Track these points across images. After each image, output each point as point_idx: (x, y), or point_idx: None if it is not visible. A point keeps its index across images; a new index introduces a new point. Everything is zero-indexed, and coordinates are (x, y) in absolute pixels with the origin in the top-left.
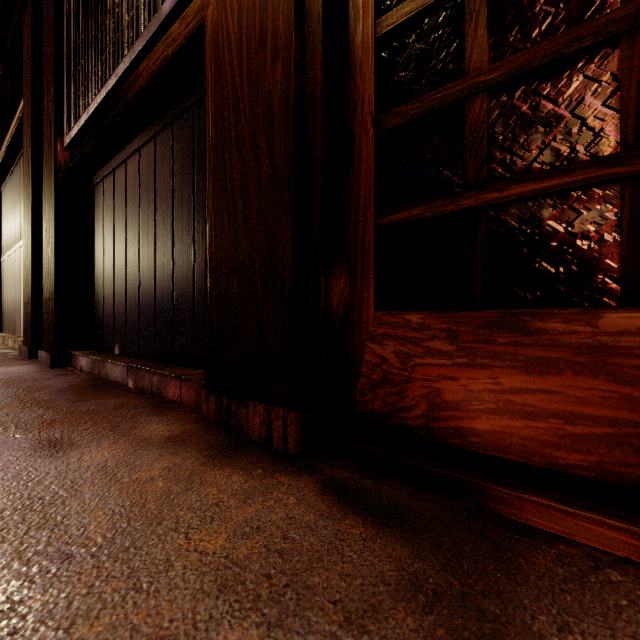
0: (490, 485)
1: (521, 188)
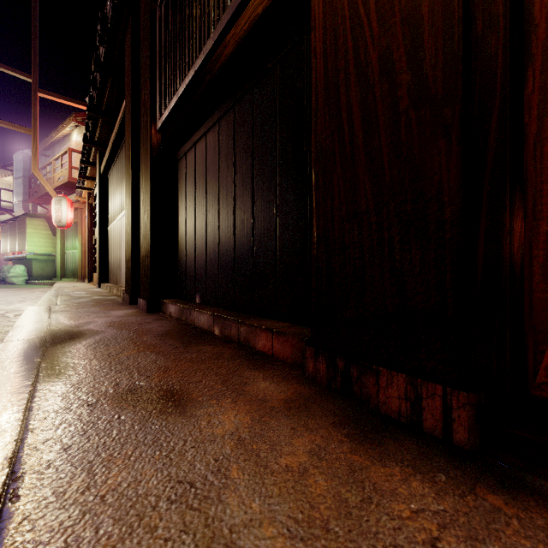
0: None
1: None
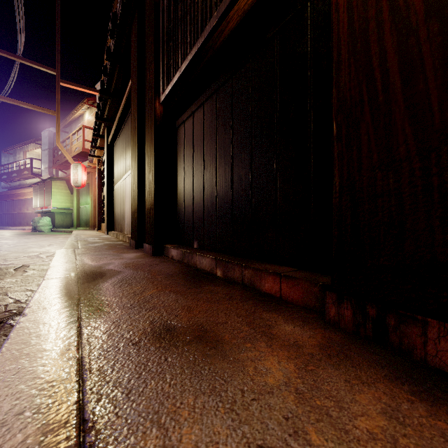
0: None
1: None
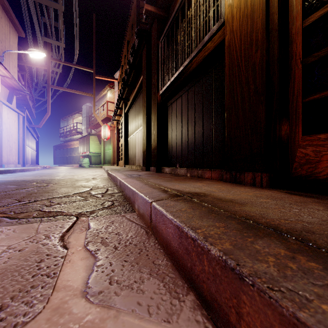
0: None
1: None
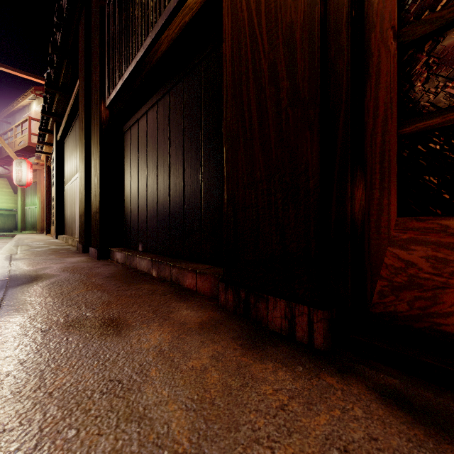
0: None
1: None
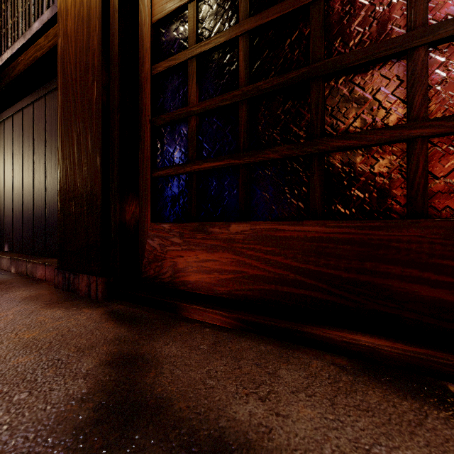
0: (181, 303)
1: (207, 165)
